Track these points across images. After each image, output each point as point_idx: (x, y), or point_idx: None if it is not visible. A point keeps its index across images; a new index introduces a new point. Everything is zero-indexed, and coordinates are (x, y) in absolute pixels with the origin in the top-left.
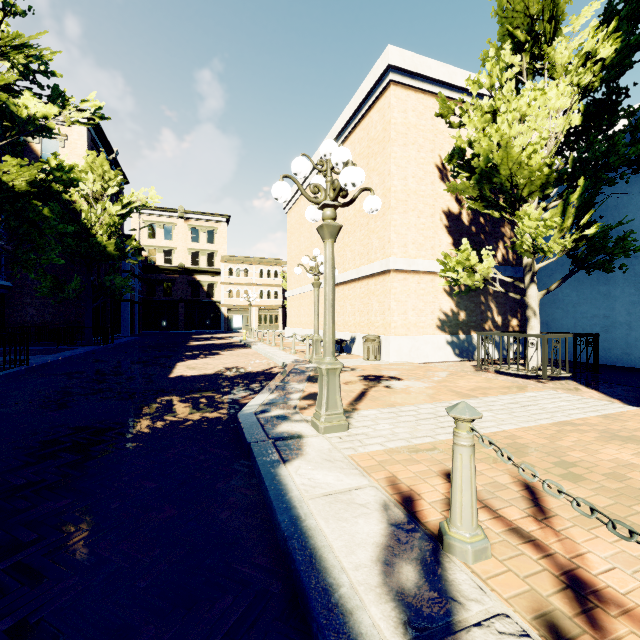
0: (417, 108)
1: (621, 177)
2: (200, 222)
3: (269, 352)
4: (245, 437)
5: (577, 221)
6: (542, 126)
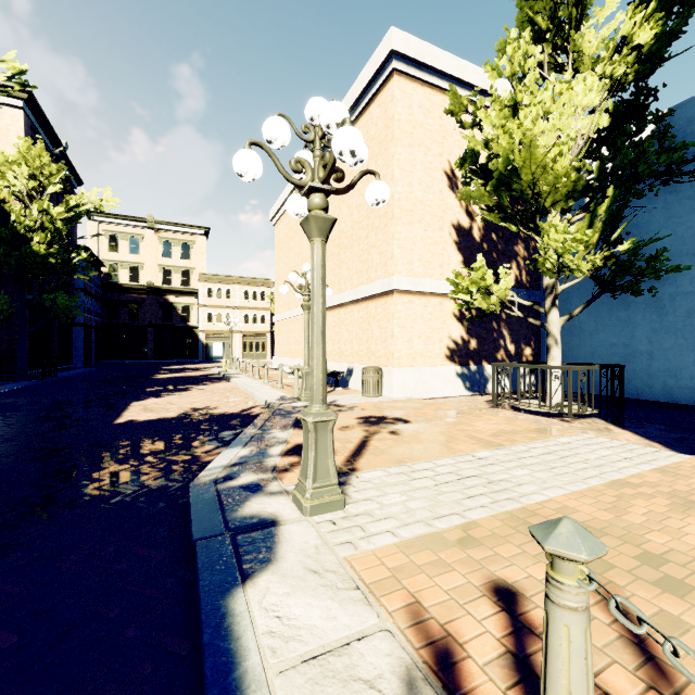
0: (424, 104)
1: (650, 189)
2: (173, 234)
3: (251, 387)
4: (191, 528)
5: (603, 237)
6: (567, 126)
